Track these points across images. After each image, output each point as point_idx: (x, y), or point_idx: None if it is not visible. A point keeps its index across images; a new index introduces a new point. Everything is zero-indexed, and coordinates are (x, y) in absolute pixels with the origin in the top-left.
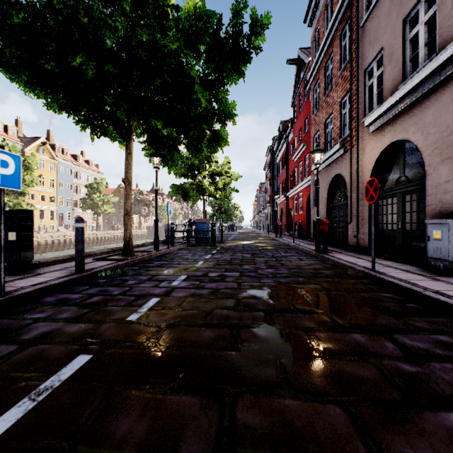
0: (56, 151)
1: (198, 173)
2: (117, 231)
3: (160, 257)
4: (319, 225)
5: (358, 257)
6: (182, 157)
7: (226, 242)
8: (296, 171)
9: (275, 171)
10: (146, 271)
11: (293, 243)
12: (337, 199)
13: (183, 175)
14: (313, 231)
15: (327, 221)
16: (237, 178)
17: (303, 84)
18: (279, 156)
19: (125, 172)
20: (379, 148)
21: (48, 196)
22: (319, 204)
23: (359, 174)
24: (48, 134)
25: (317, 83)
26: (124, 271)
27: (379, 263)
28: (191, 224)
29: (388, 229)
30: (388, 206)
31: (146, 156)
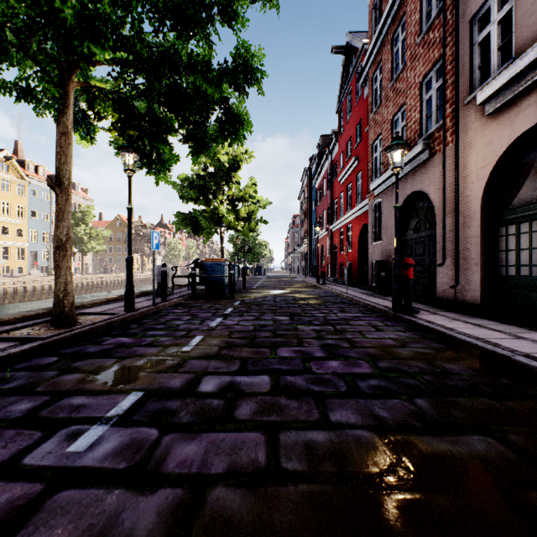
0: (27, 169)
1: (213, 197)
2: (110, 275)
3: (129, 324)
4: (400, 268)
5: (475, 323)
6: (176, 158)
7: (249, 291)
8: (342, 196)
9: (313, 199)
10: (60, 374)
11: (346, 293)
12: (412, 229)
13: (193, 199)
14: (371, 276)
15: (412, 262)
16: (265, 205)
17: (353, 79)
18: (318, 180)
19: (56, 168)
20: (505, 139)
21: (14, 228)
22: (382, 238)
23: (459, 187)
24: (16, 146)
25: (378, 67)
26: (7, 375)
27: (536, 342)
28: (199, 265)
29: (520, 275)
30: (520, 236)
31: (116, 153)
